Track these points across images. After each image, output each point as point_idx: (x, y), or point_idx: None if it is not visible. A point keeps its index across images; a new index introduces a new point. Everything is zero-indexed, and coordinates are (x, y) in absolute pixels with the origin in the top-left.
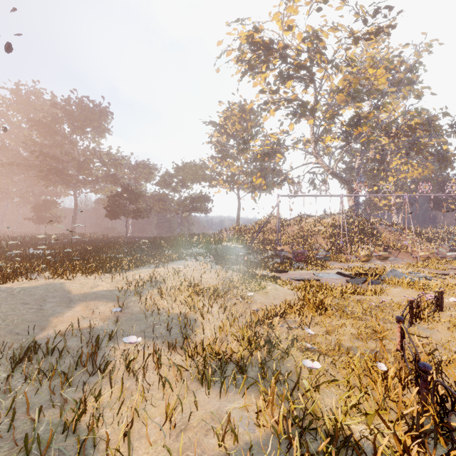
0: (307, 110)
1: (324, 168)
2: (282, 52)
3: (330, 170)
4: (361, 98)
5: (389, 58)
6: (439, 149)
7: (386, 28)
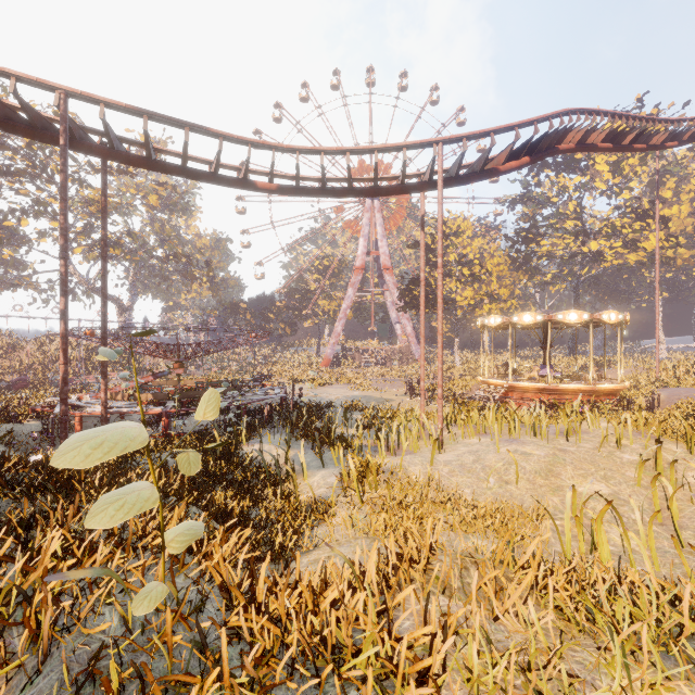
0: (45, 213)
1: (79, 280)
2: (0, 140)
3: (87, 284)
4: (124, 214)
5: (149, 187)
6: (213, 277)
7: (164, 142)
